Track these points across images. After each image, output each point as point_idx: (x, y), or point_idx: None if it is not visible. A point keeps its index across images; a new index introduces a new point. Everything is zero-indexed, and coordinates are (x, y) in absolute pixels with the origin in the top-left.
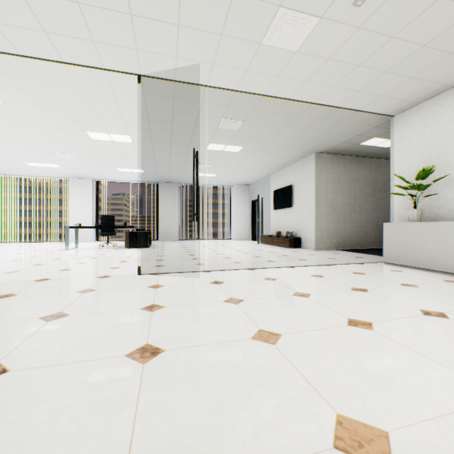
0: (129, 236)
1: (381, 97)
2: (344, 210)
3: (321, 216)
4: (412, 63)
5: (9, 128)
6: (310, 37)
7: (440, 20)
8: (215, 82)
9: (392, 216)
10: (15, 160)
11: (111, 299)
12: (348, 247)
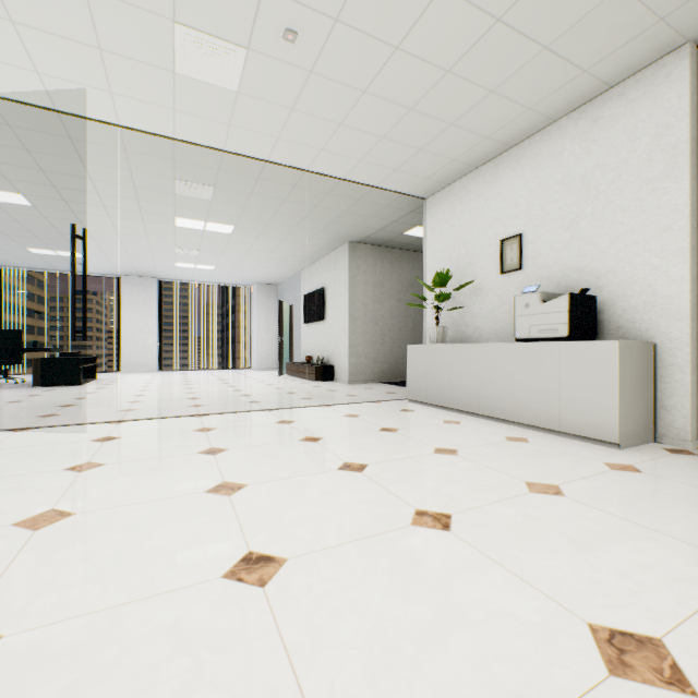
0: (41, 366)
1: (396, 172)
2: (391, 326)
3: (358, 335)
4: (410, 130)
5: None
6: (247, 74)
7: (414, 79)
8: (131, 122)
9: (425, 336)
10: None
11: None
12: (397, 379)
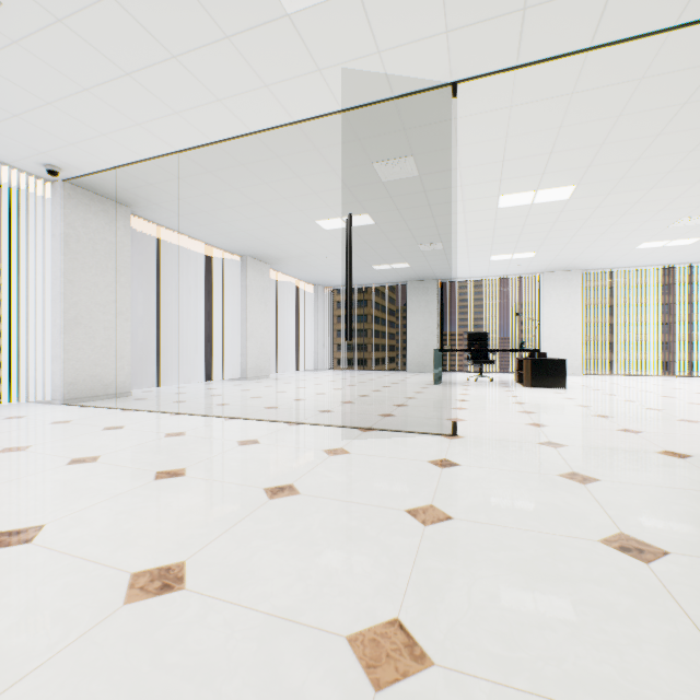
0: (530, 366)
1: None
2: None
3: None
4: None
5: (393, 216)
6: None
7: None
8: None
9: None
10: (363, 265)
11: None
12: None
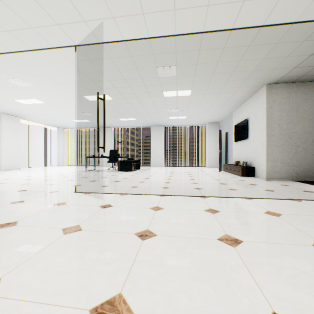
0: (120, 163)
1: None
2: (304, 139)
3: (274, 146)
4: None
5: (49, 100)
6: None
7: None
8: (127, 35)
9: None
10: (67, 119)
11: (9, 212)
12: (310, 179)
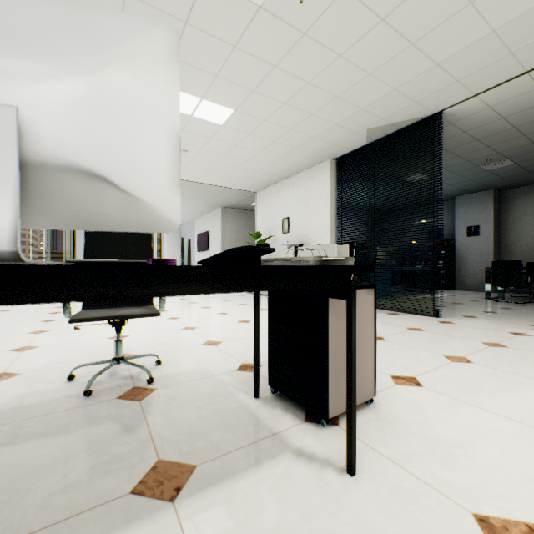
0: None
1: (238, 183)
2: None
3: None
4: (239, 172)
5: None
6: None
7: (235, 161)
8: None
9: None
10: None
11: (27, 312)
12: None
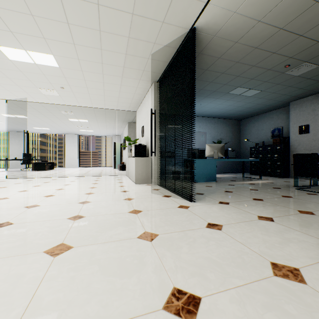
0: (34, 164)
1: (118, 106)
2: None
3: None
4: (110, 99)
5: None
6: (59, 93)
7: (98, 91)
8: (41, 101)
9: None
10: None
11: None
12: None
